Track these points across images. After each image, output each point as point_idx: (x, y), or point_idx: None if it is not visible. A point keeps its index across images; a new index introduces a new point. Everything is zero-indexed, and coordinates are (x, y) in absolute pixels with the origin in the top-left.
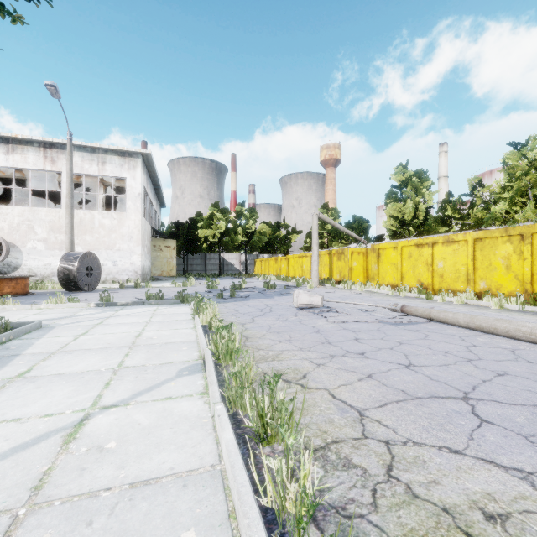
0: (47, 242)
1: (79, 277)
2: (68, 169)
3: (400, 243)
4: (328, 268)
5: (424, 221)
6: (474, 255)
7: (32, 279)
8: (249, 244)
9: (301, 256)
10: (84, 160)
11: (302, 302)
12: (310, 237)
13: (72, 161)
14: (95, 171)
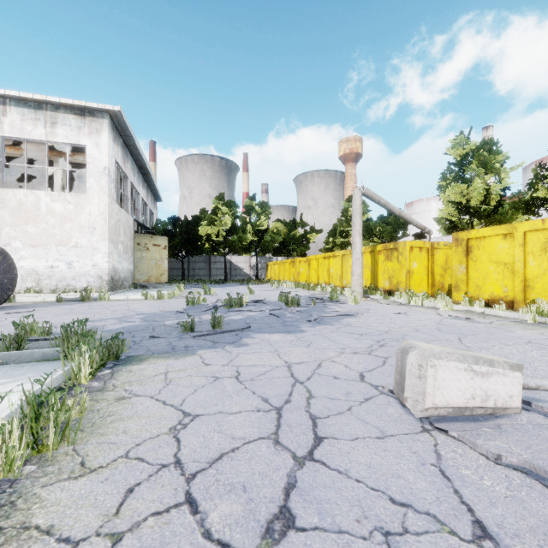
0: None
1: None
2: None
3: (522, 226)
4: (369, 272)
5: (498, 207)
6: None
7: None
8: (260, 244)
9: (327, 256)
10: (25, 119)
11: (445, 399)
12: (333, 236)
13: None
14: (41, 135)
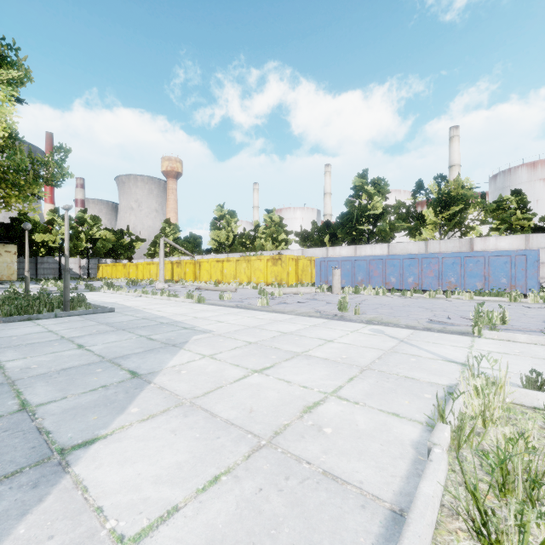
0: None
1: None
2: None
3: (210, 260)
4: (170, 273)
5: (233, 243)
6: (236, 267)
7: None
8: (93, 250)
9: (149, 263)
10: None
11: (160, 287)
12: (155, 246)
13: None
14: None
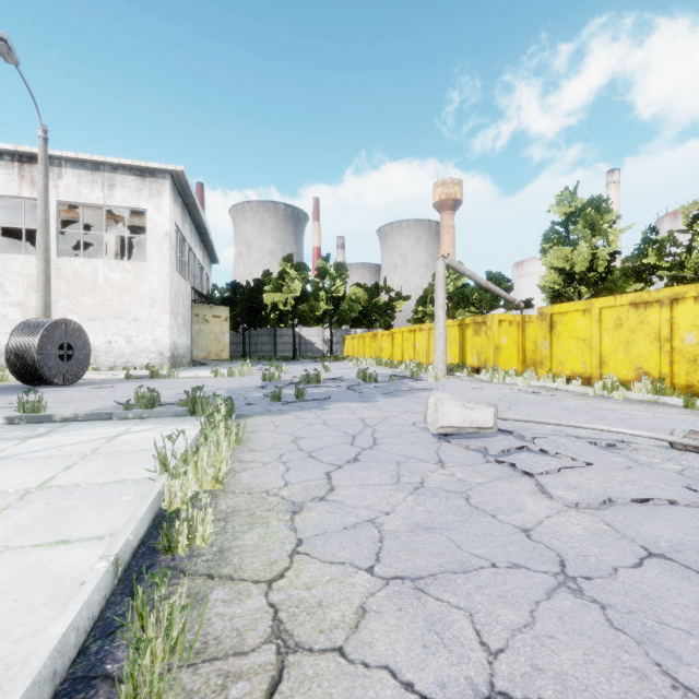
0: (24, 308)
1: (43, 361)
2: (40, 186)
3: (597, 302)
4: (458, 348)
5: (606, 274)
6: None
7: (1, 364)
8: (336, 314)
9: (413, 329)
10: (81, 182)
11: (448, 422)
12: (423, 304)
13: (47, 174)
14: (98, 199)
